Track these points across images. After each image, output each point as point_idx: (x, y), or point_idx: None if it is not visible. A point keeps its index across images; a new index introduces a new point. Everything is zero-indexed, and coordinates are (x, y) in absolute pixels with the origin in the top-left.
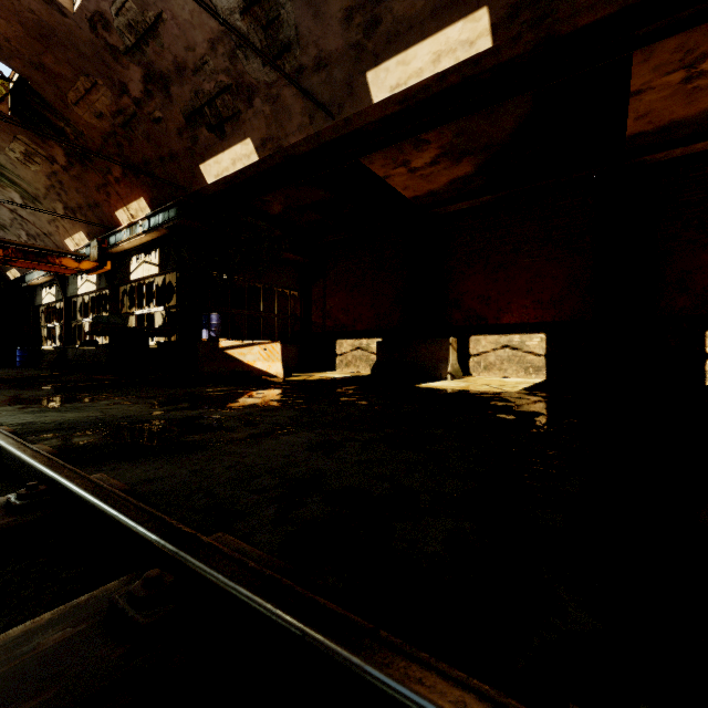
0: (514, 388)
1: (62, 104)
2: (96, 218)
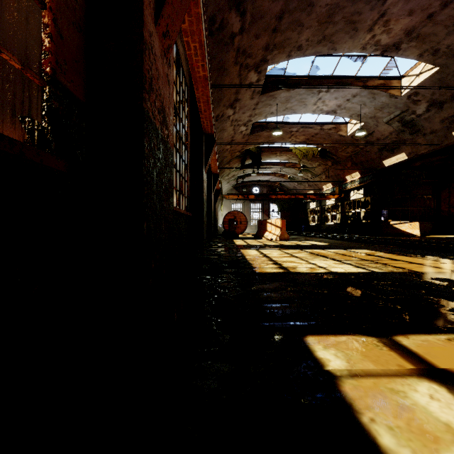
0: None
1: (335, 152)
2: (337, 179)
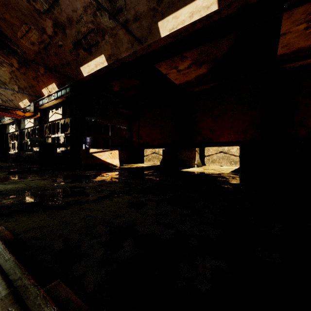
0: (227, 171)
1: (15, 38)
2: (33, 92)
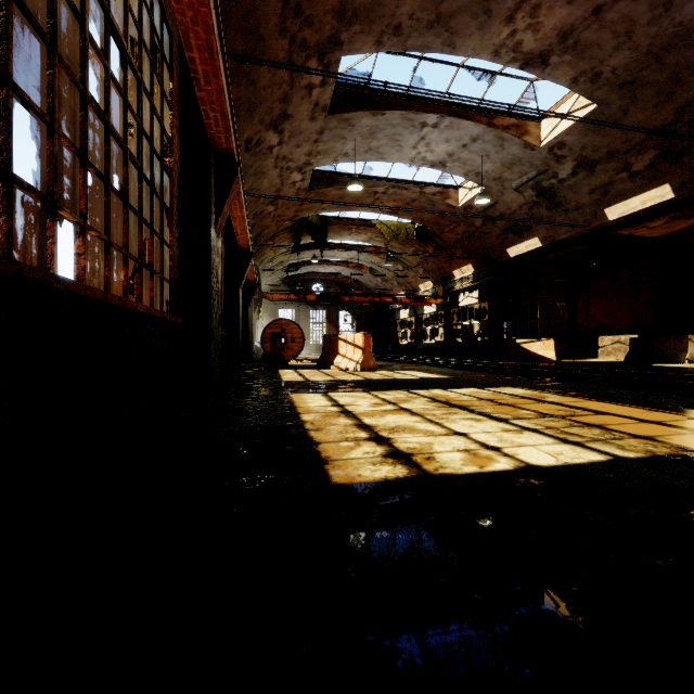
0: None
1: (440, 233)
2: (440, 274)
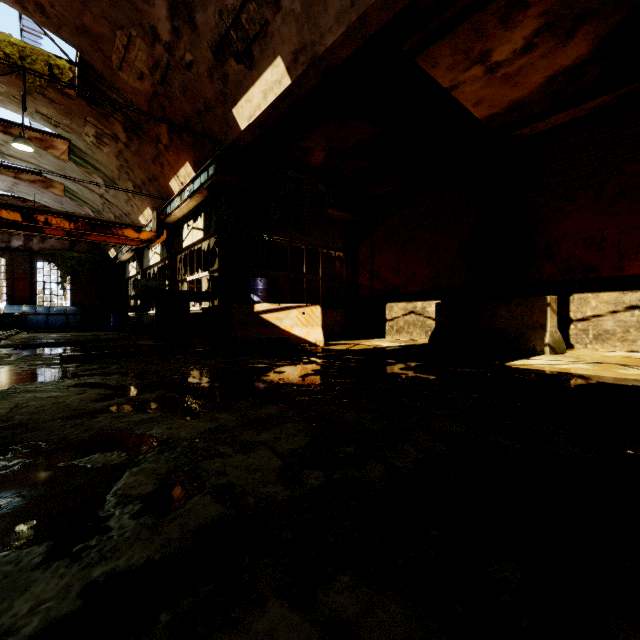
0: None
1: (110, 72)
2: (156, 192)
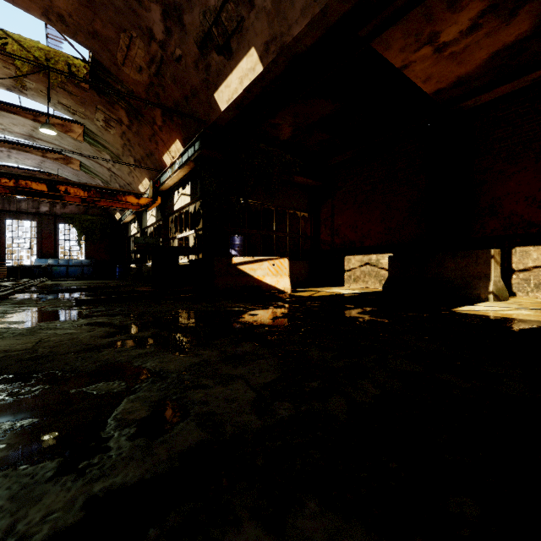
0: None
1: (115, 67)
2: (153, 165)
